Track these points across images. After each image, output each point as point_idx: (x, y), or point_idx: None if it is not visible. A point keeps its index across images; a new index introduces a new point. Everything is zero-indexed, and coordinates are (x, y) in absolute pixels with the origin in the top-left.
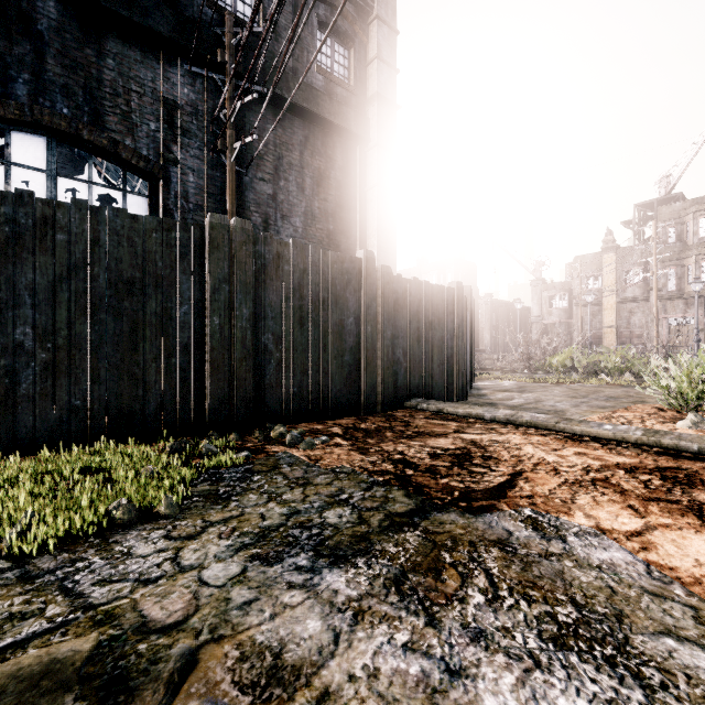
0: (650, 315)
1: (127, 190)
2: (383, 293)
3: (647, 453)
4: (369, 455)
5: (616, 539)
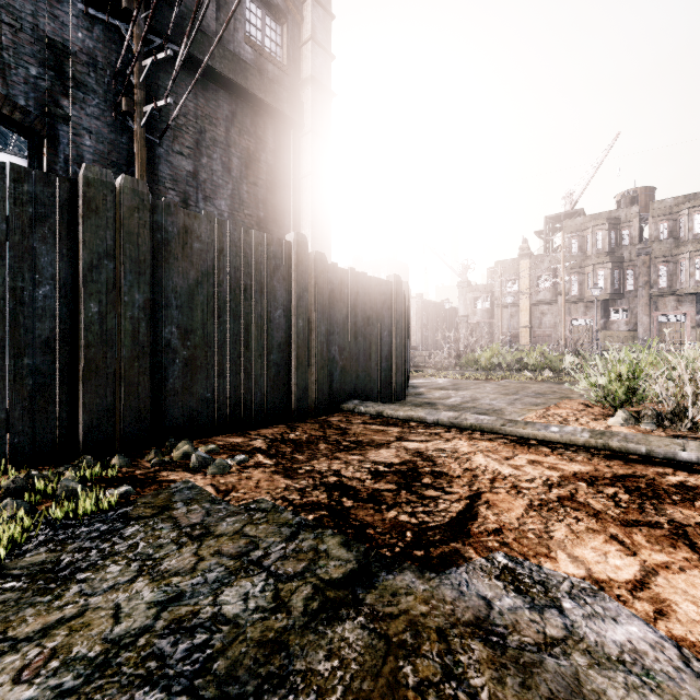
0: (558, 317)
1: None
2: (317, 283)
3: (597, 457)
4: (297, 479)
5: (620, 597)
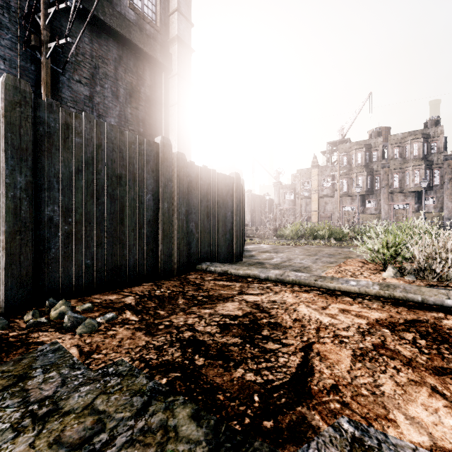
0: (335, 205)
1: None
2: (179, 175)
3: (387, 305)
4: (156, 335)
5: None
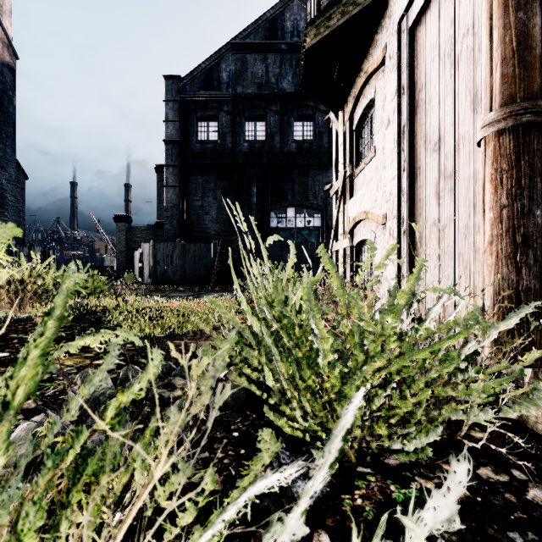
0: None
1: (314, 217)
2: None
3: None
4: None
5: None
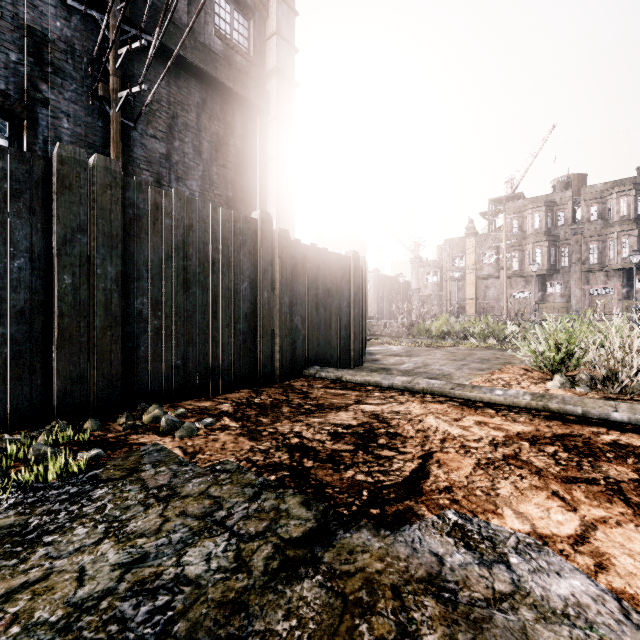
0: (500, 290)
1: None
2: (281, 258)
3: (538, 418)
4: (261, 441)
5: (563, 552)
